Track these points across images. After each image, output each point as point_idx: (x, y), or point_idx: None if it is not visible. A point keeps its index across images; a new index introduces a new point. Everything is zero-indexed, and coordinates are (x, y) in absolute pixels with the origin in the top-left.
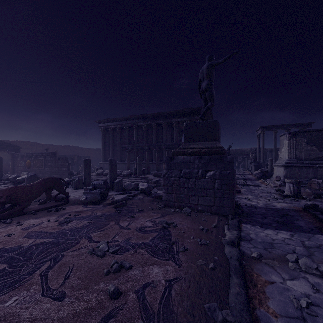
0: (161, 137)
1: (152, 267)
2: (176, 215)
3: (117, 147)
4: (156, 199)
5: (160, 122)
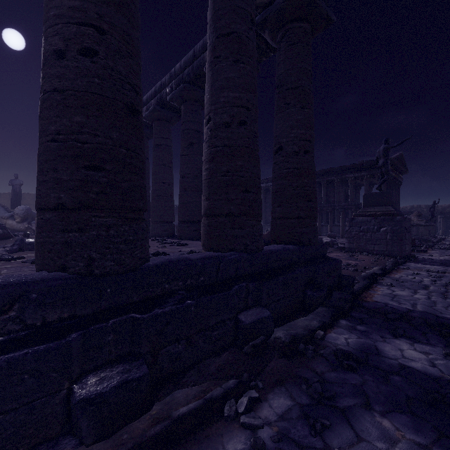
0: (332, 195)
1: (348, 261)
2: (357, 254)
3: None
4: (338, 249)
5: (331, 179)
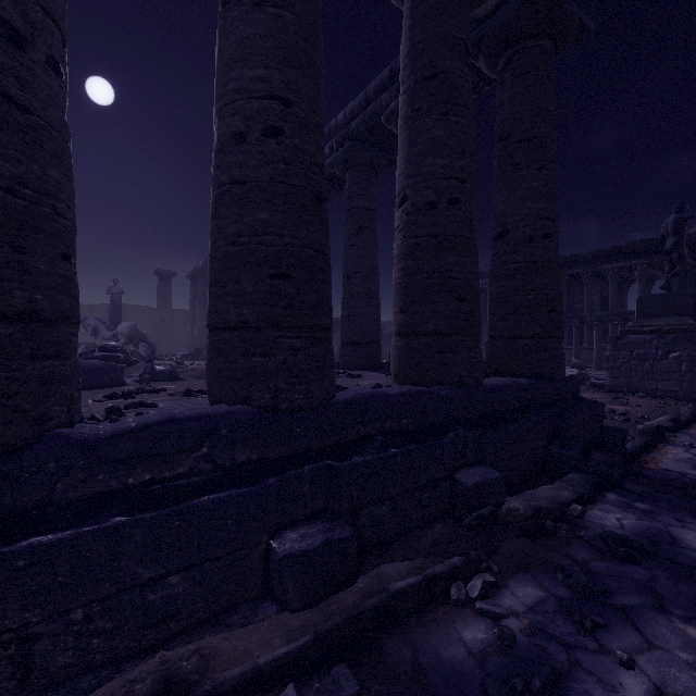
0: (578, 299)
1: (612, 406)
2: (626, 396)
3: (488, 321)
4: (592, 388)
5: (577, 272)
